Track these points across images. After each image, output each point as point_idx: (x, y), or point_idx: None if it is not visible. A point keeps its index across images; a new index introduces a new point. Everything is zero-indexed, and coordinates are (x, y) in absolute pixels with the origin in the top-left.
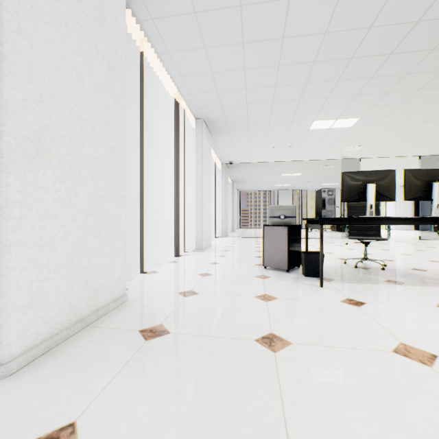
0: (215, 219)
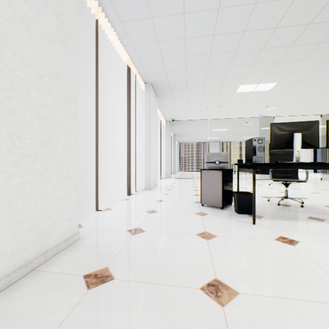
0: (161, 164)
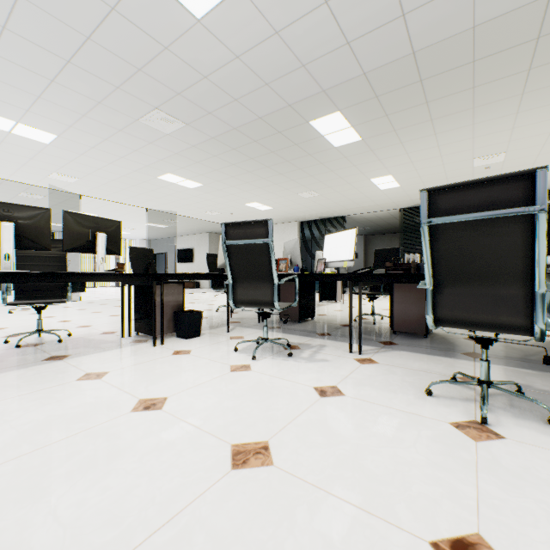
0: None
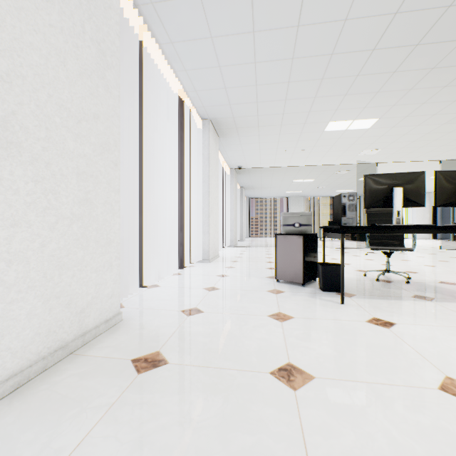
0: (223, 227)
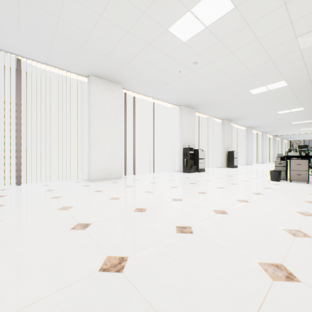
0: (269, 156)
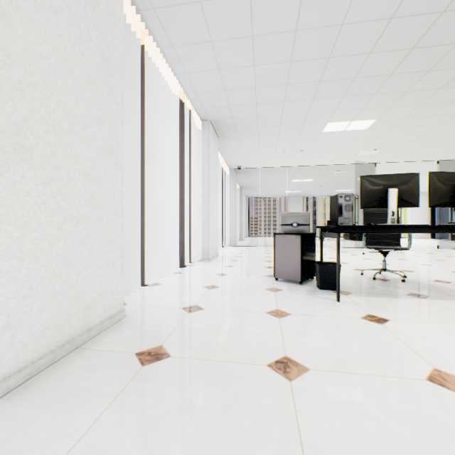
0: (223, 227)
